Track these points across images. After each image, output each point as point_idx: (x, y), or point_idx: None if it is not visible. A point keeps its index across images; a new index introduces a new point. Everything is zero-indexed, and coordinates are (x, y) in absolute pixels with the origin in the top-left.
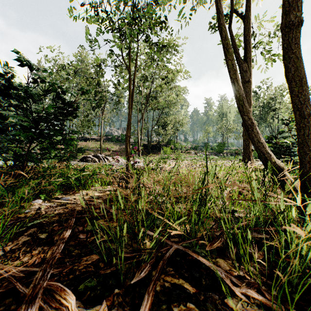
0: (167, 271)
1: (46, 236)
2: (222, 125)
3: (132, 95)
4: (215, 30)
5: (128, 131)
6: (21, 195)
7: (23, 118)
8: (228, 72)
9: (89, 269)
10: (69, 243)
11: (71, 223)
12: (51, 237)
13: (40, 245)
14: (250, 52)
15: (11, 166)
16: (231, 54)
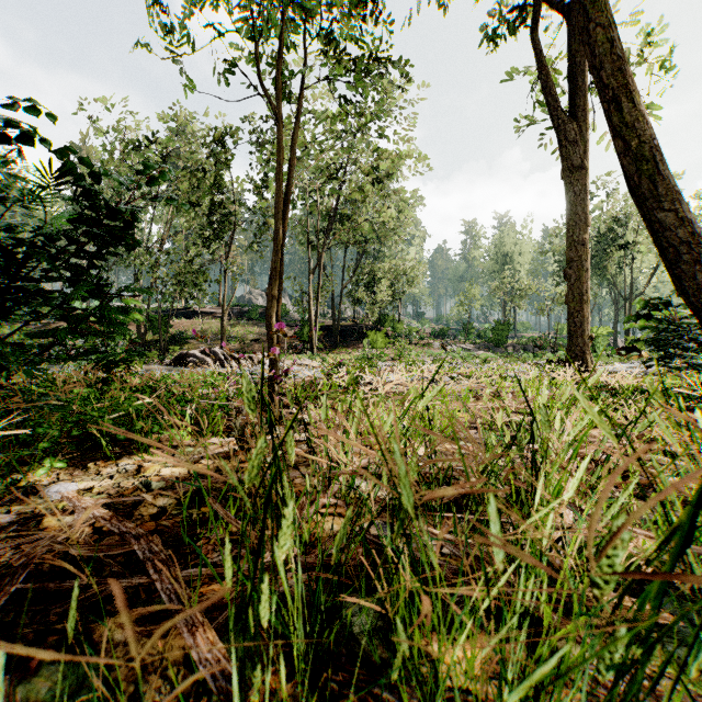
0: None
1: None
2: (504, 282)
3: (287, 186)
4: (496, 45)
5: (272, 283)
6: None
7: None
8: (594, 69)
9: None
10: None
11: None
12: None
13: None
14: (585, 95)
15: None
16: (605, 7)
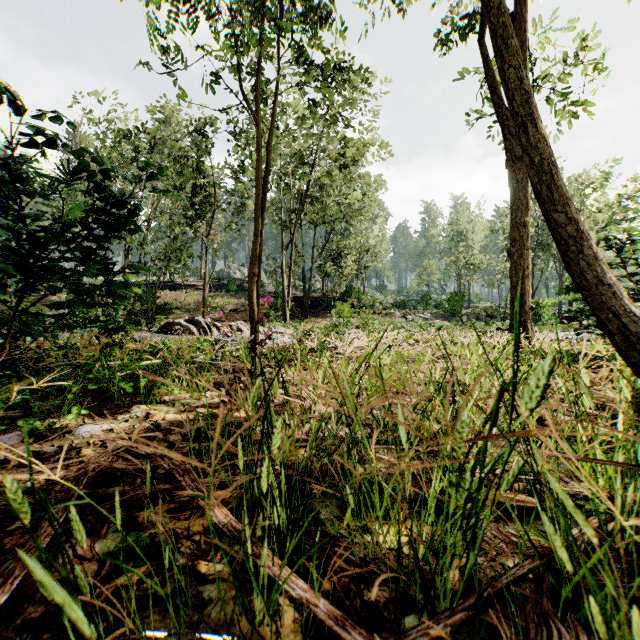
0: None
1: None
2: (459, 257)
3: (266, 179)
4: (449, 49)
5: (253, 263)
6: None
7: None
8: (508, 100)
9: None
10: (26, 611)
11: (44, 537)
12: None
13: None
14: None
15: None
16: (516, 52)
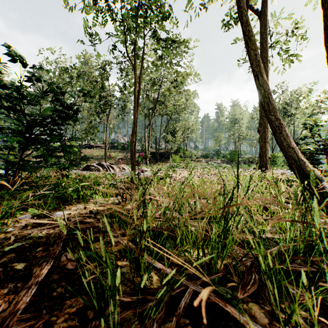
0: (182, 325)
1: (24, 266)
2: (235, 132)
3: (138, 96)
4: (228, 28)
5: (133, 136)
6: (5, 210)
7: (12, 120)
8: (250, 64)
9: (71, 322)
10: (52, 277)
11: (56, 250)
12: (30, 267)
13: (13, 280)
14: (267, 52)
15: (2, 175)
16: (254, 43)
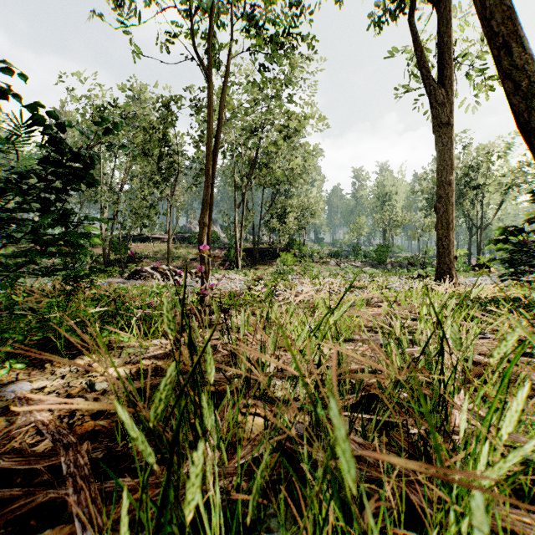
0: None
1: None
2: (384, 215)
3: (216, 135)
4: (381, 29)
5: (203, 213)
6: None
7: None
8: (484, 19)
9: None
10: None
11: None
12: None
13: None
14: (451, 67)
15: None
16: None
